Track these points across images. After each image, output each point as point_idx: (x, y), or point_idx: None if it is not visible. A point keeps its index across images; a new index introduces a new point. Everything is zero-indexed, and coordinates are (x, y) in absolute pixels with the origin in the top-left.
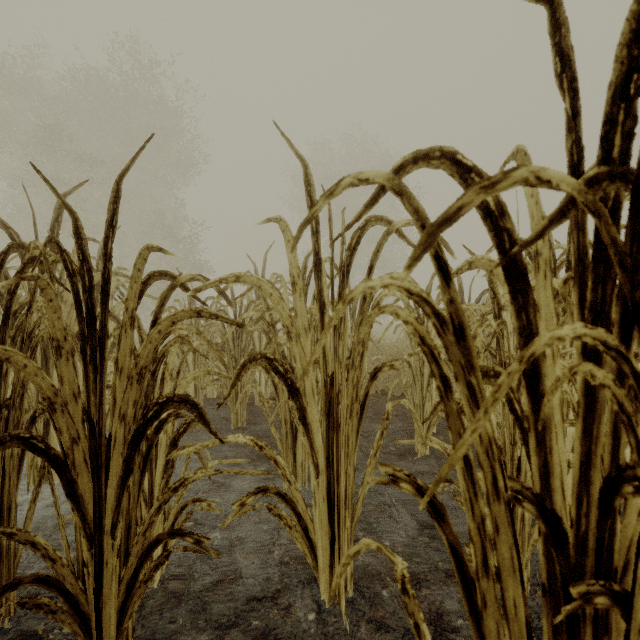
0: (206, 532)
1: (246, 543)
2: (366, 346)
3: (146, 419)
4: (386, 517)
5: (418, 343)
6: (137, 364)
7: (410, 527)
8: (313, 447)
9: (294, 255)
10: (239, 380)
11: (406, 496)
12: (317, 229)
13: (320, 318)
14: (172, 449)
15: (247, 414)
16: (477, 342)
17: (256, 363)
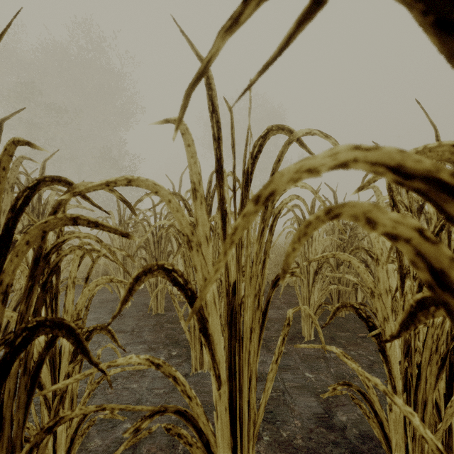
0: (118, 422)
1: (154, 435)
2: (268, 254)
3: (13, 347)
4: (282, 404)
5: (426, 283)
6: (2, 281)
7: (304, 415)
8: (215, 358)
9: (195, 160)
10: (131, 295)
11: (298, 381)
12: (219, 135)
13: (222, 226)
14: (75, 357)
15: (166, 302)
16: (376, 249)
17: (152, 275)
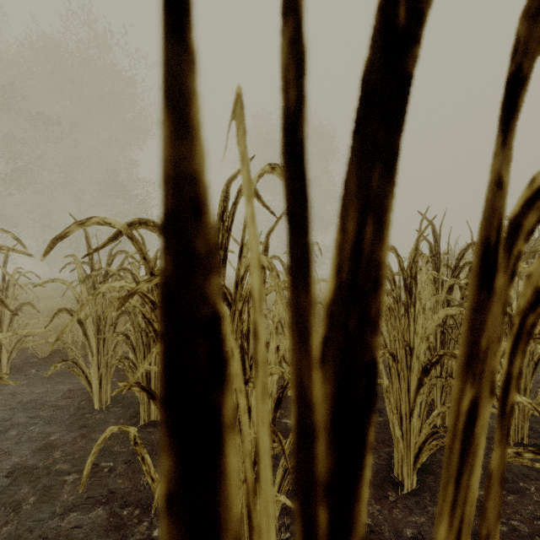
0: None
1: None
2: None
3: None
4: None
5: None
6: None
7: None
8: None
9: None
10: None
11: None
12: None
13: None
14: None
15: None
16: None
17: None
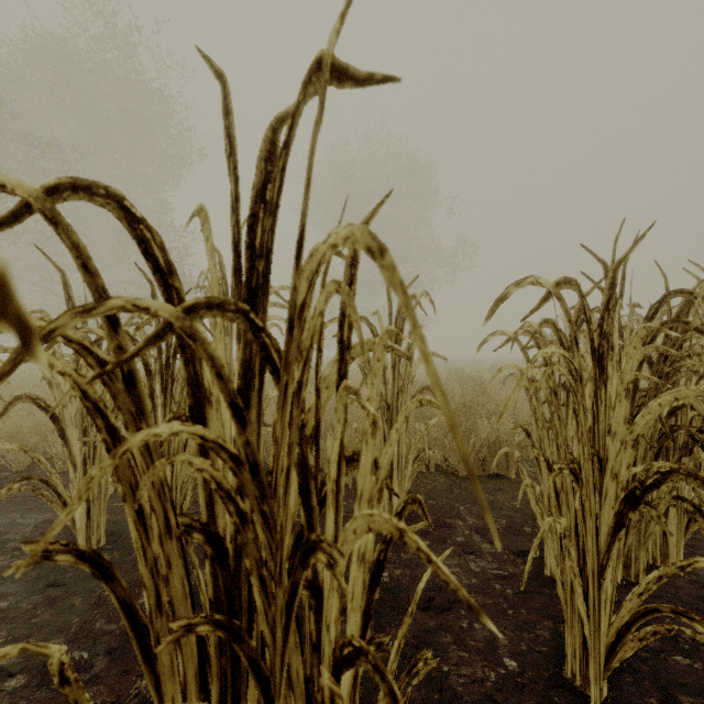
0: None
1: None
2: None
3: None
4: None
5: None
6: None
7: None
8: None
9: None
10: None
11: None
12: None
13: None
14: None
15: None
16: None
17: None
